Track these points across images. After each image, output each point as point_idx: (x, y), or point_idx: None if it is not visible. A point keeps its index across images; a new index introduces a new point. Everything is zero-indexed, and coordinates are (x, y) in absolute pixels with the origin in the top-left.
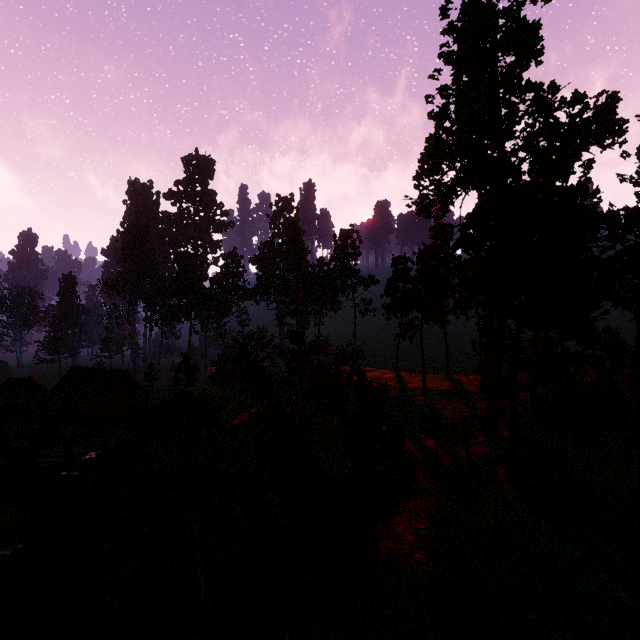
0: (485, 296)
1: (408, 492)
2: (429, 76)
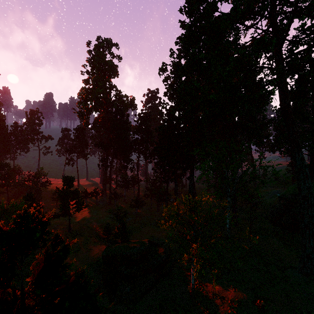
0: (102, 149)
1: (82, 207)
2: (82, 65)
